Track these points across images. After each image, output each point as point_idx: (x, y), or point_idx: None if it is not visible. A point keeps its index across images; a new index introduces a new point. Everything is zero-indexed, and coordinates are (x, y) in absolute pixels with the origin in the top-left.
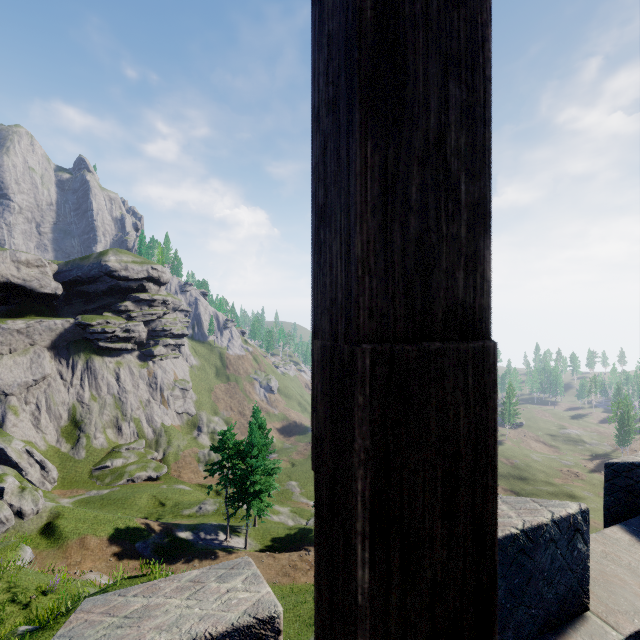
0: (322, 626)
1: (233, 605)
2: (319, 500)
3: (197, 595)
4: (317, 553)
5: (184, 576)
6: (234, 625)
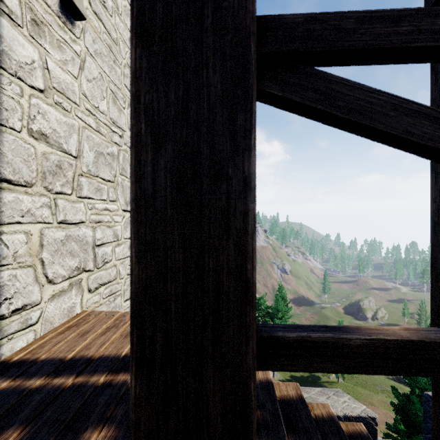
0: (437, 417)
1: (353, 407)
2: (435, 388)
3: (330, 399)
4: (434, 400)
5: (314, 389)
6: (359, 415)
